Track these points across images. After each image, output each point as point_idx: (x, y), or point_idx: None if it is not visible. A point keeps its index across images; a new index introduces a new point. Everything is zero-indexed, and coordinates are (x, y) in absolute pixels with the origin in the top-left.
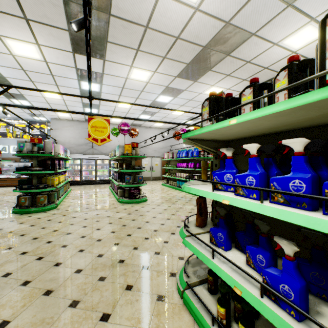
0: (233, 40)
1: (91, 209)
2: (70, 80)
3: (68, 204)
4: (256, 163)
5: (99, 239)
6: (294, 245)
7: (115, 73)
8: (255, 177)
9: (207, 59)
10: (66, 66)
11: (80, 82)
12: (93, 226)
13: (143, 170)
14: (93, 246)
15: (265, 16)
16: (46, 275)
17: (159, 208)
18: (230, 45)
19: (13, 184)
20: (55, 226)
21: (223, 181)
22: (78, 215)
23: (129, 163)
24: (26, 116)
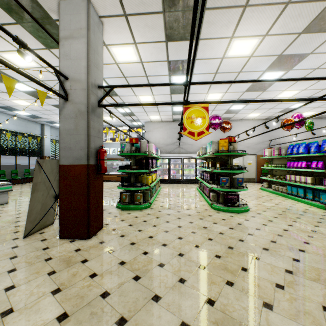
0: None
1: (183, 213)
2: (162, 78)
3: (160, 204)
4: None
5: (202, 265)
6: None
7: (208, 55)
8: None
9: None
10: (159, 62)
11: (171, 78)
12: (189, 239)
13: (243, 171)
14: (195, 277)
15: None
16: (143, 316)
17: (274, 226)
18: None
19: (119, 180)
20: (149, 231)
21: None
22: (170, 219)
23: (224, 162)
24: (127, 122)
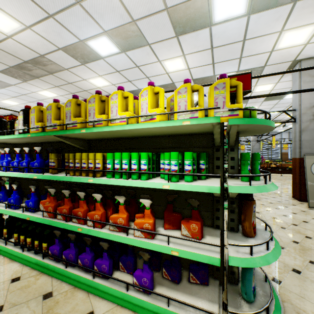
0: (52, 66)
1: None
2: None
3: None
4: (7, 156)
5: None
6: (16, 185)
7: None
8: (6, 162)
9: (32, 70)
10: None
11: None
12: None
13: None
14: None
15: (70, 63)
16: None
17: None
18: (51, 69)
19: None
20: None
21: None
22: None
23: None
24: None
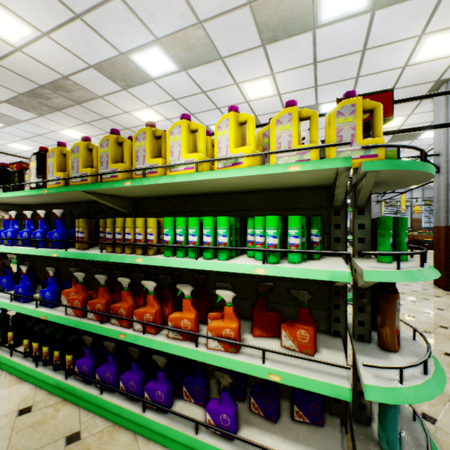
0: (79, 93)
1: None
2: None
3: None
4: (14, 224)
5: None
6: (27, 266)
7: None
8: (12, 232)
9: (51, 98)
10: None
11: None
12: None
13: None
14: None
15: (106, 88)
16: None
17: None
18: (78, 96)
19: None
20: None
21: (1, 237)
22: None
23: None
24: None
